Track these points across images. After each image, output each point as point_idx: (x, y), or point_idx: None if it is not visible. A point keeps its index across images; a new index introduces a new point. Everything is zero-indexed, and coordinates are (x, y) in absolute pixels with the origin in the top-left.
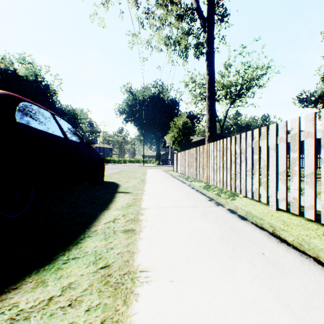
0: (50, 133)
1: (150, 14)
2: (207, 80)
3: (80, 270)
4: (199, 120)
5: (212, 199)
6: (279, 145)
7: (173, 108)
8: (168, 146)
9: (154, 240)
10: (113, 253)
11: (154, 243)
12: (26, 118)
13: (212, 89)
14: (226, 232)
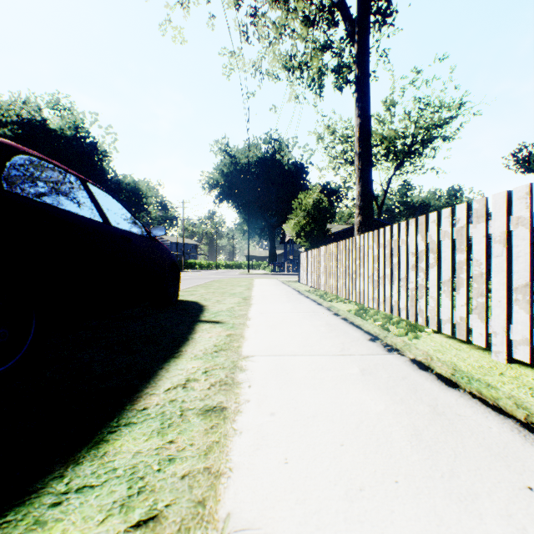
0: (75, 214)
1: (258, 17)
2: (357, 126)
3: (85, 531)
4: (341, 197)
5: (377, 337)
6: (514, 232)
7: (297, 177)
8: (290, 241)
9: (266, 438)
10: (172, 477)
11: (265, 447)
12: (26, 185)
13: (367, 141)
14: (422, 418)
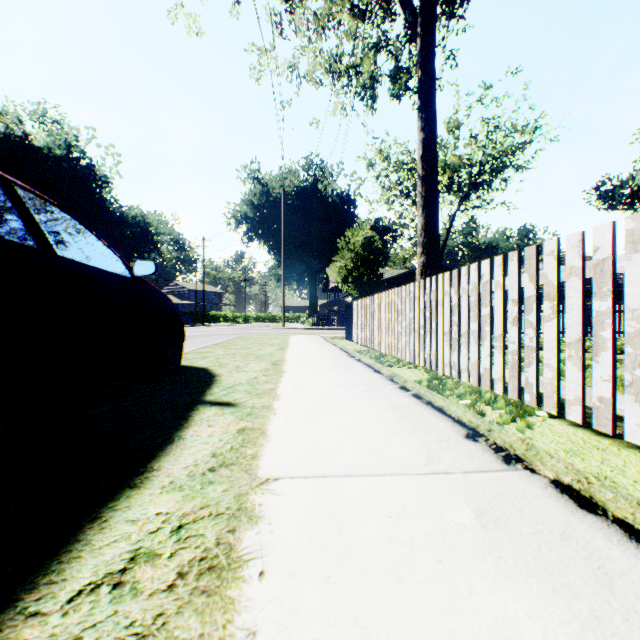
0: None
1: (295, 4)
2: (420, 142)
3: None
4: (396, 236)
5: (476, 430)
6: None
7: (343, 211)
8: (334, 288)
9: None
10: None
11: None
12: None
13: (432, 161)
14: None
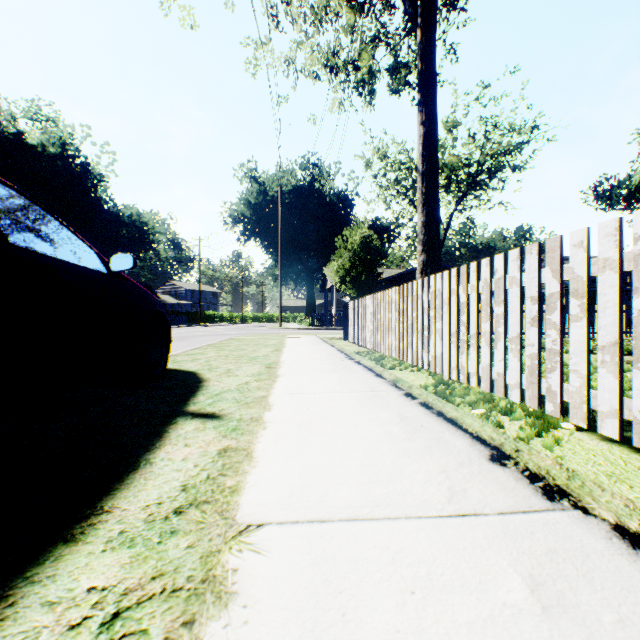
0: None
1: None
2: (420, 137)
3: None
4: (394, 236)
5: (501, 451)
6: None
7: (341, 210)
8: (332, 288)
9: None
10: None
11: None
12: None
13: (433, 156)
14: None
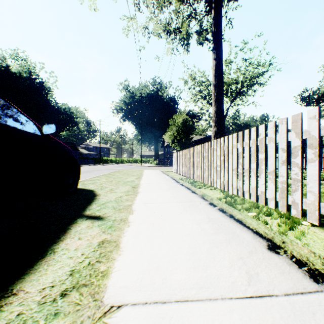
0: None
1: None
2: (213, 66)
3: None
4: (199, 119)
5: (273, 242)
6: None
7: (172, 106)
8: (167, 145)
9: None
10: None
11: None
12: None
13: (220, 76)
14: None
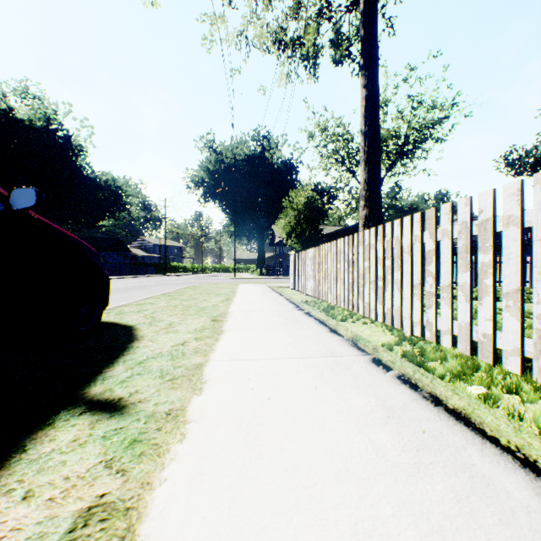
0: None
1: None
2: (363, 99)
3: None
4: (333, 198)
5: None
6: None
7: (287, 176)
8: (279, 243)
9: None
10: None
11: None
12: None
13: (374, 117)
14: None
